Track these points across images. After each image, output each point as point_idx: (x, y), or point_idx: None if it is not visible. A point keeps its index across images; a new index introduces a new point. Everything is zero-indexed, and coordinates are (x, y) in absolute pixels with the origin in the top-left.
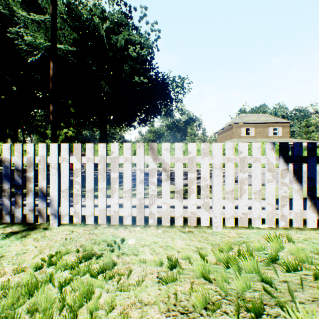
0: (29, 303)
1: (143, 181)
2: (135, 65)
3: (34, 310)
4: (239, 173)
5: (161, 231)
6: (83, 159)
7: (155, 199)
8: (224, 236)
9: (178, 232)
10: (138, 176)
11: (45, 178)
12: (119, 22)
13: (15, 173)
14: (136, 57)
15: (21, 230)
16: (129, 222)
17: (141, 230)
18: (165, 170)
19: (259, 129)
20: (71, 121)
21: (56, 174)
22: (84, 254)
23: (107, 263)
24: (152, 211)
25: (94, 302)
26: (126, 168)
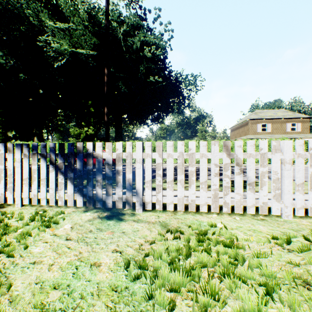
0: (194, 262)
1: (218, 174)
2: (150, 65)
3: (204, 265)
4: (309, 167)
5: (238, 217)
6: (163, 155)
7: (228, 190)
8: (299, 224)
9: (251, 219)
10: (213, 169)
11: (131, 171)
12: (135, 25)
13: (106, 167)
14: (151, 57)
15: (114, 214)
16: (205, 209)
17: (217, 217)
18: (238, 164)
19: (276, 125)
20: (90, 120)
21: (140, 168)
22: (200, 232)
23: (228, 238)
24: (226, 200)
25: (257, 261)
26: (202, 163)
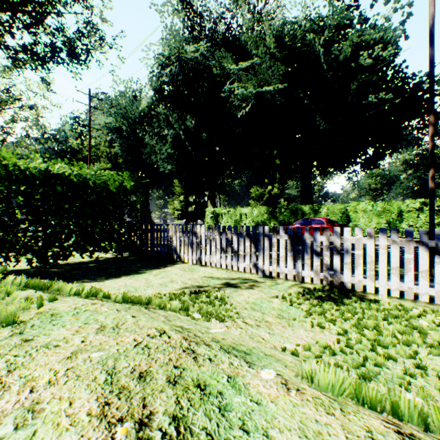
0: None
1: None
2: (369, 78)
3: None
4: None
5: None
6: None
7: None
8: None
9: None
10: None
11: None
12: (342, 24)
13: None
14: (370, 65)
15: None
16: None
17: None
18: None
19: None
20: (275, 175)
21: None
22: None
23: None
24: None
25: None
26: None
